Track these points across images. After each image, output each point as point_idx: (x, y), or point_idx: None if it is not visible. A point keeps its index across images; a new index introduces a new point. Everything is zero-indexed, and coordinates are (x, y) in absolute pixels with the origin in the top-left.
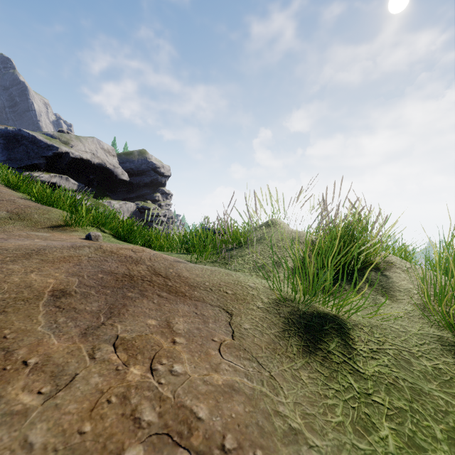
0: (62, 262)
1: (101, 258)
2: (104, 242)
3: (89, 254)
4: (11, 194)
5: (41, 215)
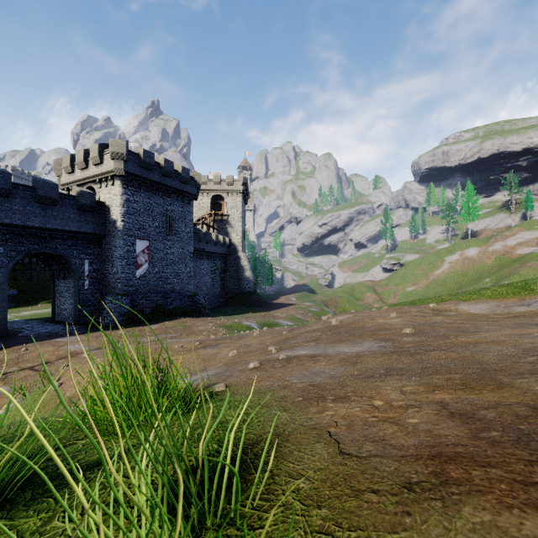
0: None
1: None
2: None
3: None
4: None
5: None
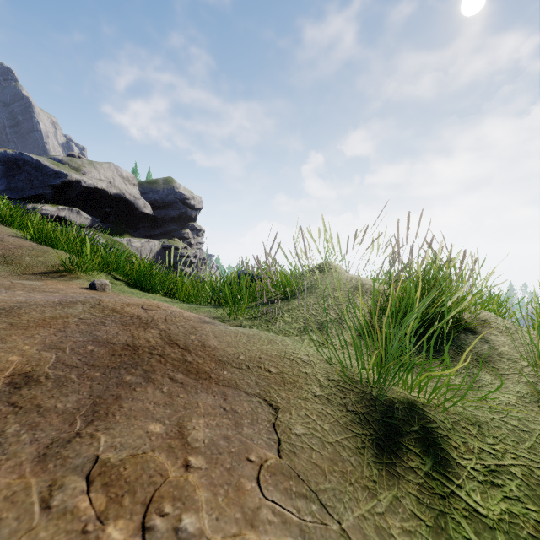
0: (40, 327)
1: (97, 319)
2: (112, 292)
3: (81, 314)
4: (1, 231)
5: (34, 257)
